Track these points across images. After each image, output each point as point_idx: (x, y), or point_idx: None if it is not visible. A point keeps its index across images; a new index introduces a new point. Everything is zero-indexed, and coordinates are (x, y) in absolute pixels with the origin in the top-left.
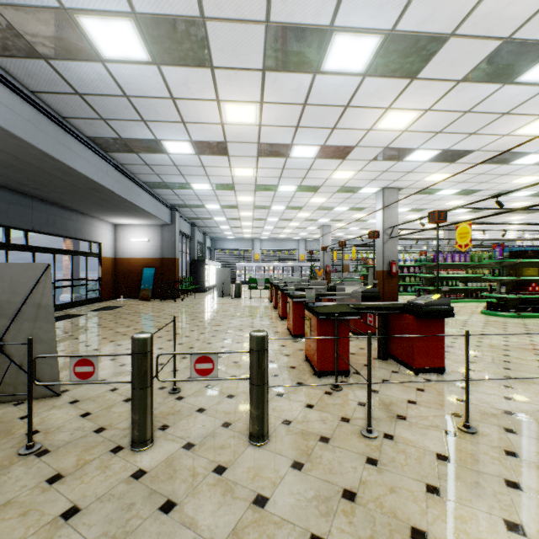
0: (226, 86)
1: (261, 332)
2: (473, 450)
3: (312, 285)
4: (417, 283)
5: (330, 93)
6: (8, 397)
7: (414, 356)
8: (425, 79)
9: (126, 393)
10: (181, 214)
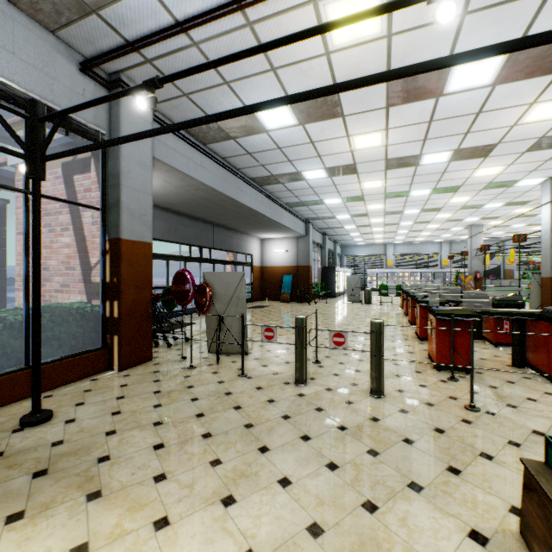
0: (354, 125)
1: (378, 319)
2: None
3: (449, 292)
4: None
5: (457, 107)
6: (223, 351)
7: (550, 364)
8: None
9: (285, 359)
10: (314, 225)
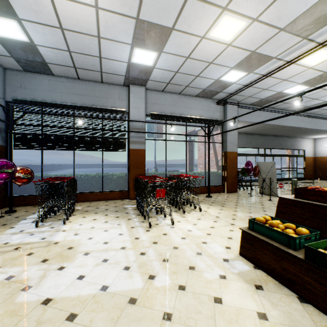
0: None
1: None
2: None
3: None
4: None
5: None
6: (265, 194)
7: None
8: None
9: None
10: None
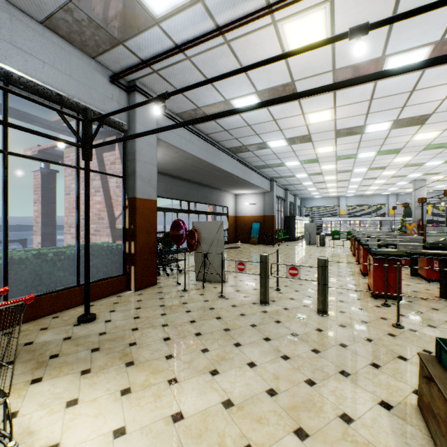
0: (308, 106)
1: (323, 257)
2: None
3: (391, 237)
4: None
5: (393, 88)
6: (206, 280)
7: None
8: None
9: (253, 287)
10: (277, 183)
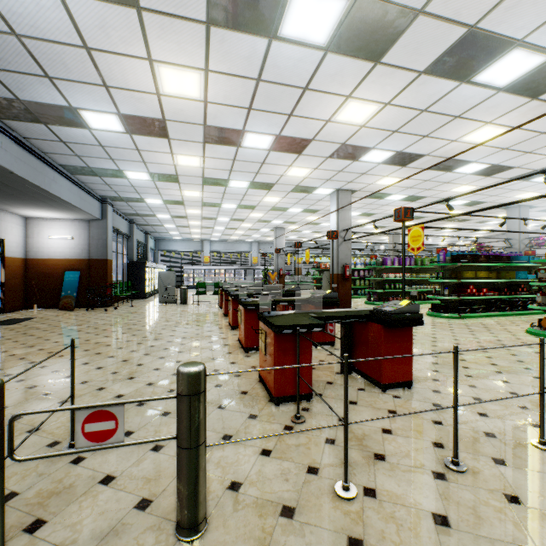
0: (159, 39)
1: (195, 366)
2: (472, 501)
3: (265, 289)
4: (366, 286)
5: (288, 69)
6: None
7: (382, 371)
8: (389, 65)
9: None
10: (116, 208)
